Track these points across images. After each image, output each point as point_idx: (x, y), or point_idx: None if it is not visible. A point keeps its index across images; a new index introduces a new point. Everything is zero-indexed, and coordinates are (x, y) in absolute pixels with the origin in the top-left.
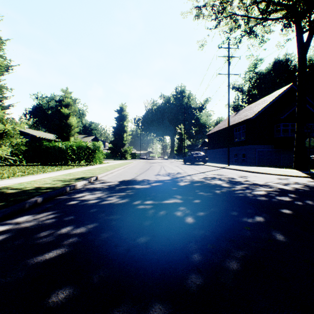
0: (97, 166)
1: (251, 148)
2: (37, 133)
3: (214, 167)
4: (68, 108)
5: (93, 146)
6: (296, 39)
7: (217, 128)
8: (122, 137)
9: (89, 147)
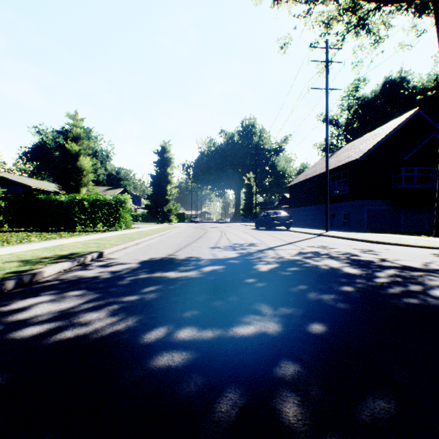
0: (120, 232)
1: (358, 206)
2: (34, 183)
3: (305, 234)
4: (79, 143)
5: (116, 202)
6: (437, 29)
7: (303, 176)
8: (165, 190)
9: (108, 203)
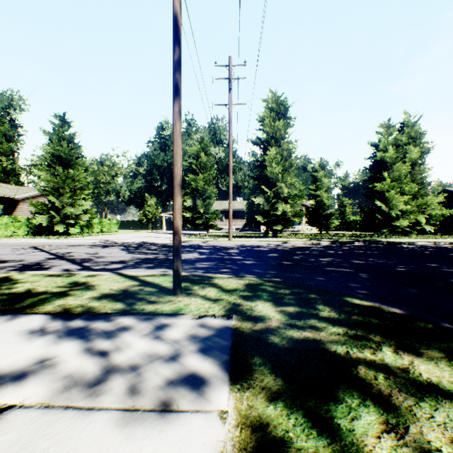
0: None
1: None
2: None
3: None
4: None
5: None
6: None
7: None
8: None
9: None
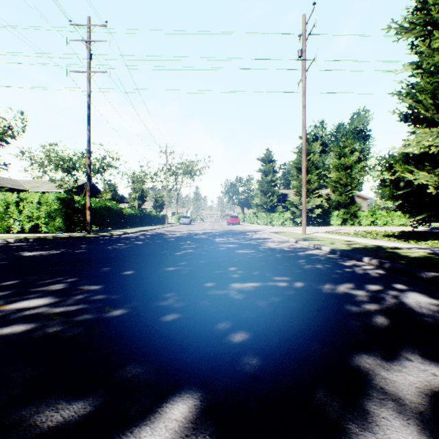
0: None
1: None
2: None
3: None
4: None
5: None
6: None
7: None
8: None
9: None
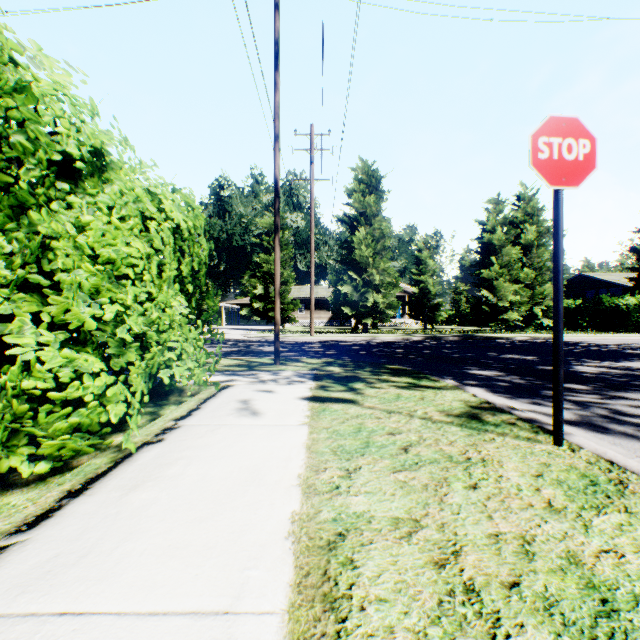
0: None
1: None
2: None
3: None
4: None
5: None
6: None
7: None
8: None
9: None
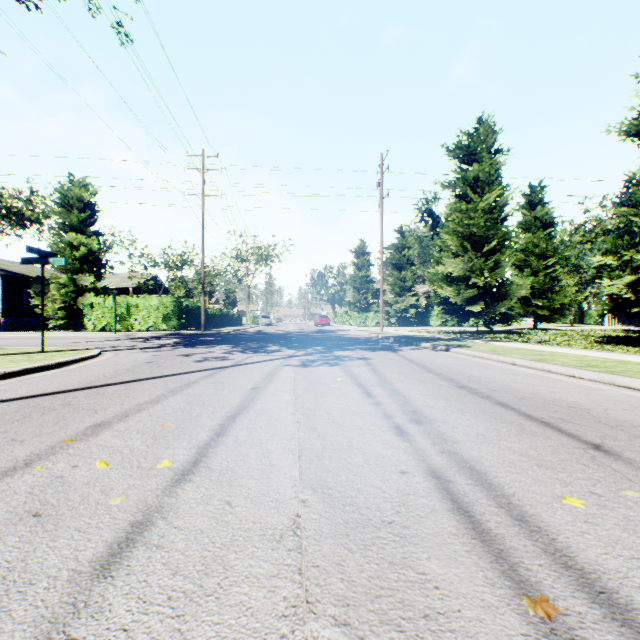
0: None
1: None
2: None
3: None
4: None
5: None
6: None
7: None
8: None
9: None
